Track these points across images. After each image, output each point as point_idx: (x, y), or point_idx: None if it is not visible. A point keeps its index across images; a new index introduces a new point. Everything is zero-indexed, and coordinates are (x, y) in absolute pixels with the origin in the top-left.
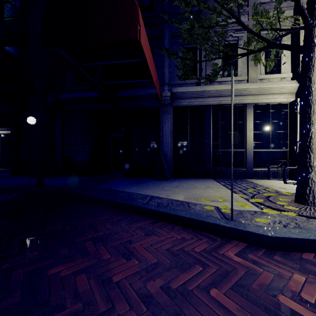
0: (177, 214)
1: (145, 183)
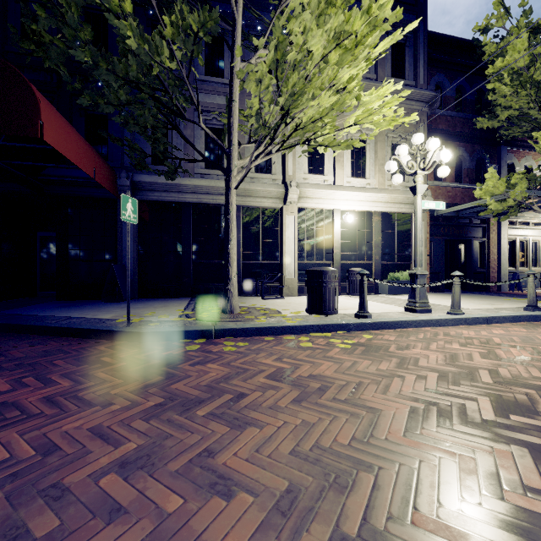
0: (79, 327)
1: (82, 306)
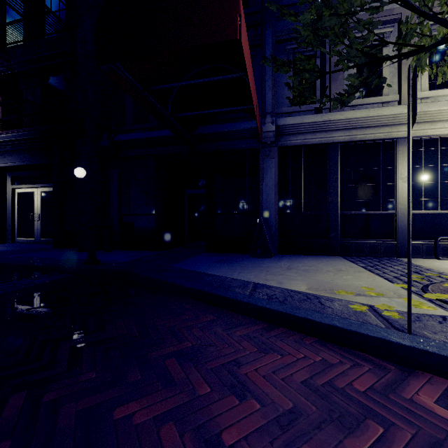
0: (308, 317)
1: (239, 262)
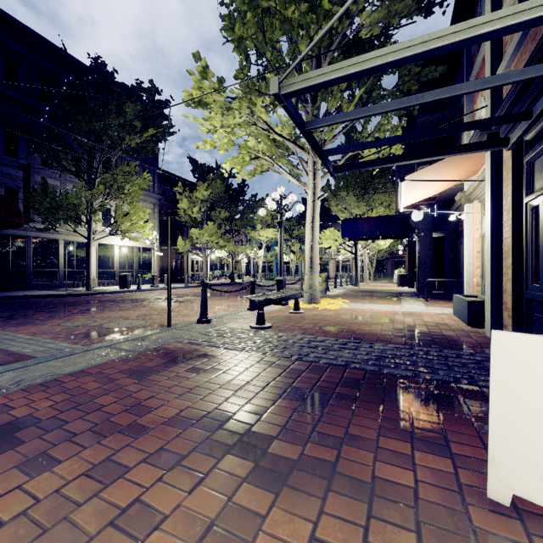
0: (47, 295)
1: None
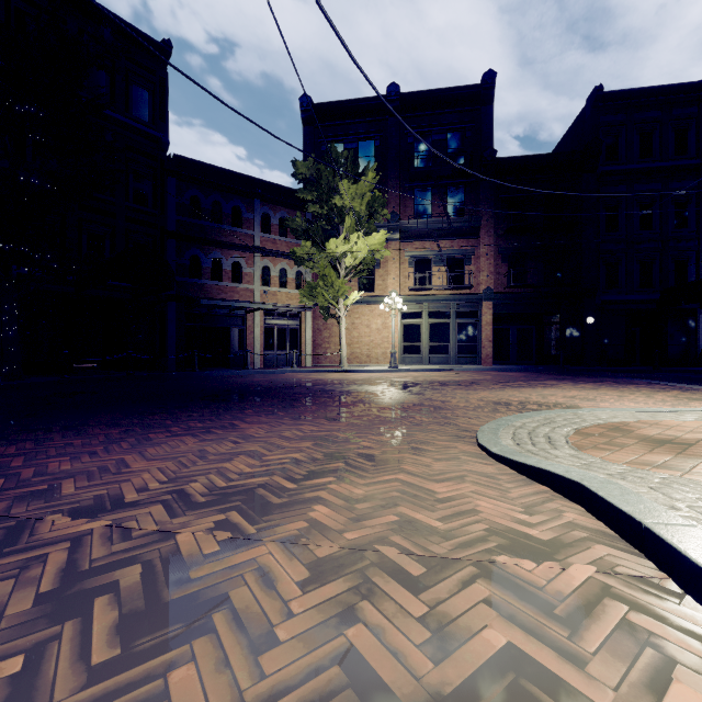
0: None
1: None
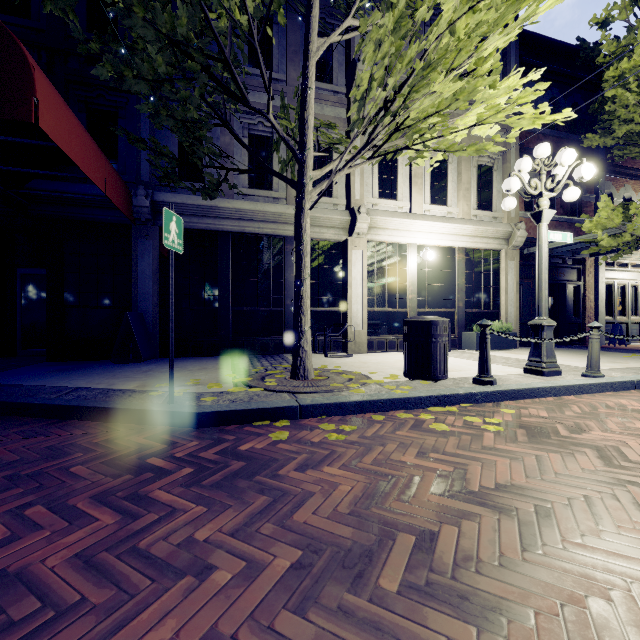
0: (96, 405)
1: (87, 370)
